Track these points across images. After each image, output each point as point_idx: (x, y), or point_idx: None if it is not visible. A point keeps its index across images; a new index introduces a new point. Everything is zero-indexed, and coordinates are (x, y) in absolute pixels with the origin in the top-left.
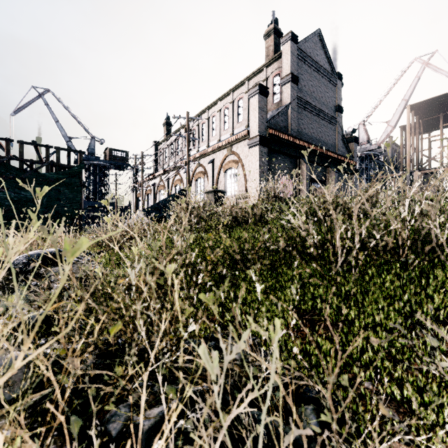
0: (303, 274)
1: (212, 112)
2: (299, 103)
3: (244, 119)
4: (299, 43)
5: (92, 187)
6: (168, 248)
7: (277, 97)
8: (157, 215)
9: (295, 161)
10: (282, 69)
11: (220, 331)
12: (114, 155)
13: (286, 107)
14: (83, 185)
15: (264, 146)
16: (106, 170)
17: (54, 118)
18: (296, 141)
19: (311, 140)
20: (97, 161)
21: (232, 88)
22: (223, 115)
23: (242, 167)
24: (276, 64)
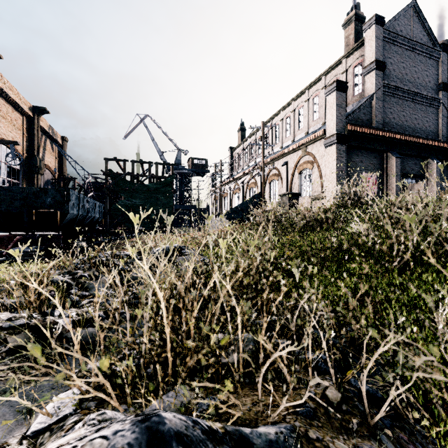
0: (363, 269)
1: (286, 113)
2: (387, 91)
3: (320, 116)
4: (387, 23)
5: (179, 193)
6: (257, 246)
7: (359, 88)
8: (236, 218)
9: (381, 155)
10: (364, 58)
11: (297, 264)
12: (196, 164)
13: (369, 98)
14: (174, 192)
15: (343, 144)
16: (189, 177)
17: (151, 137)
18: (382, 133)
19: (403, 129)
20: (183, 170)
21: (306, 86)
22: (297, 115)
23: (318, 167)
24: (357, 53)
